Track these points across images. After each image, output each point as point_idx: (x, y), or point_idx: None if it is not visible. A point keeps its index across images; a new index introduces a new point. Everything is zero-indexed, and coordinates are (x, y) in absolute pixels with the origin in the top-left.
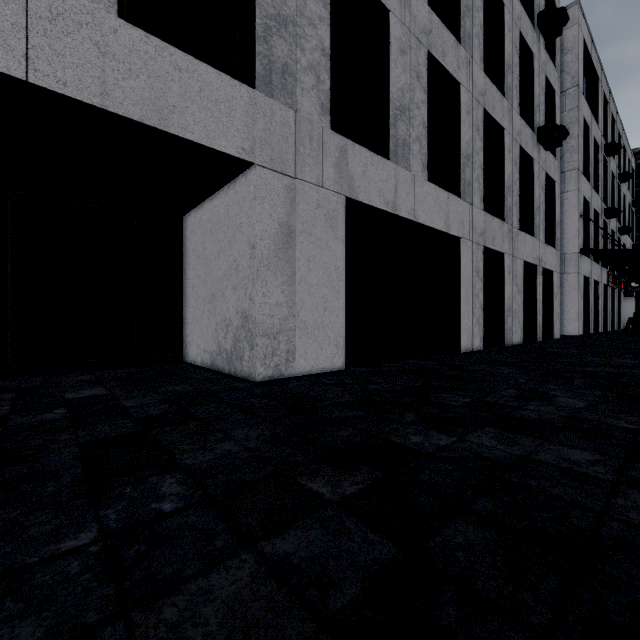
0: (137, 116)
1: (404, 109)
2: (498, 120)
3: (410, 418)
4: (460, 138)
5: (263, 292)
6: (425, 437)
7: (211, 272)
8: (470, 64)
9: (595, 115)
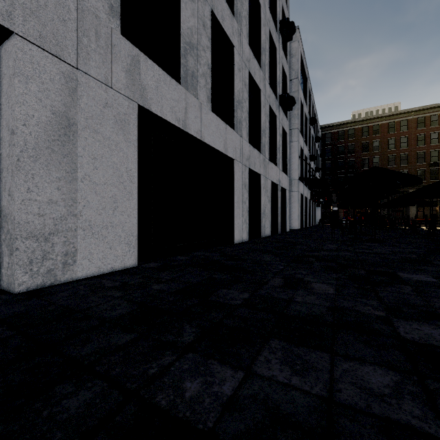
0: None
1: (193, 46)
2: (257, 83)
3: (189, 337)
4: (234, 86)
5: (28, 187)
6: (204, 379)
7: None
8: (240, 35)
9: (305, 99)
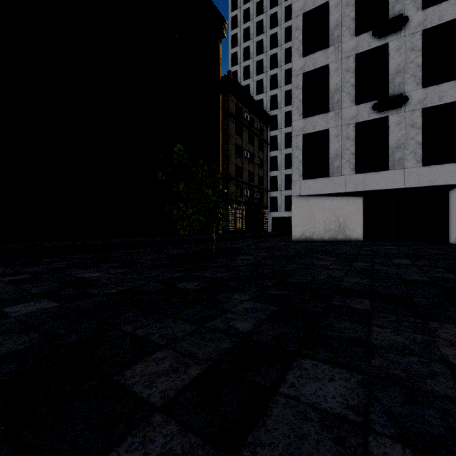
0: (426, 185)
1: None
2: None
3: None
4: None
5: None
6: None
7: (455, 212)
8: None
9: None
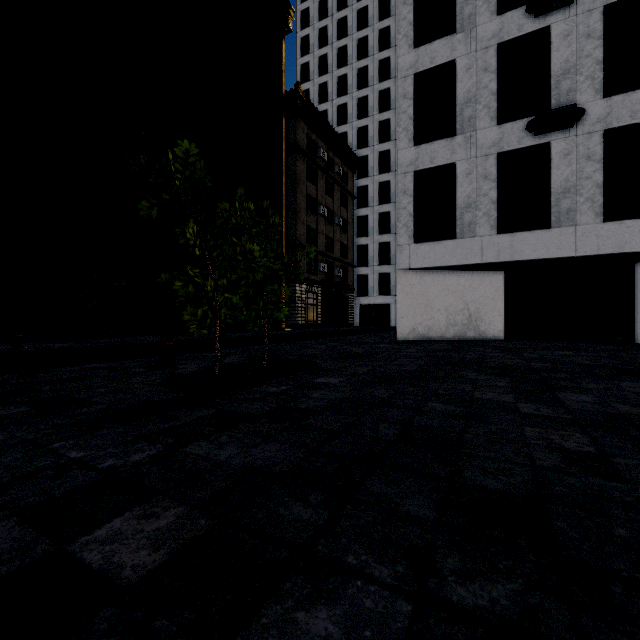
0: (610, 252)
1: None
2: None
3: None
4: None
5: None
6: None
7: None
8: None
9: None
